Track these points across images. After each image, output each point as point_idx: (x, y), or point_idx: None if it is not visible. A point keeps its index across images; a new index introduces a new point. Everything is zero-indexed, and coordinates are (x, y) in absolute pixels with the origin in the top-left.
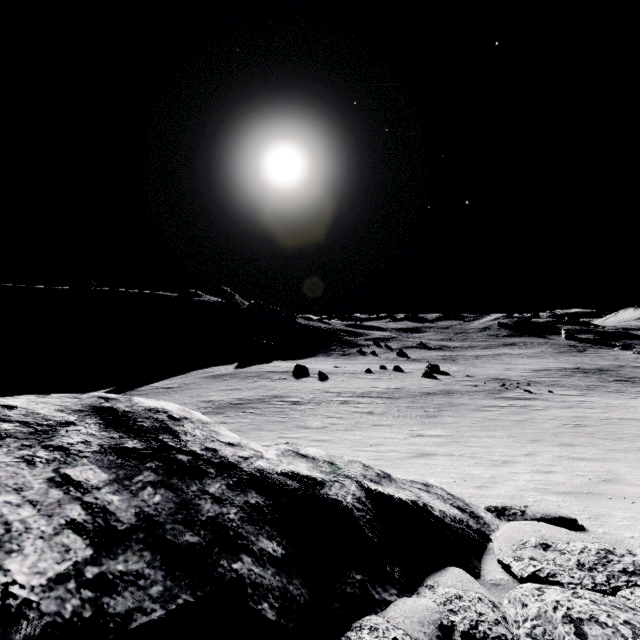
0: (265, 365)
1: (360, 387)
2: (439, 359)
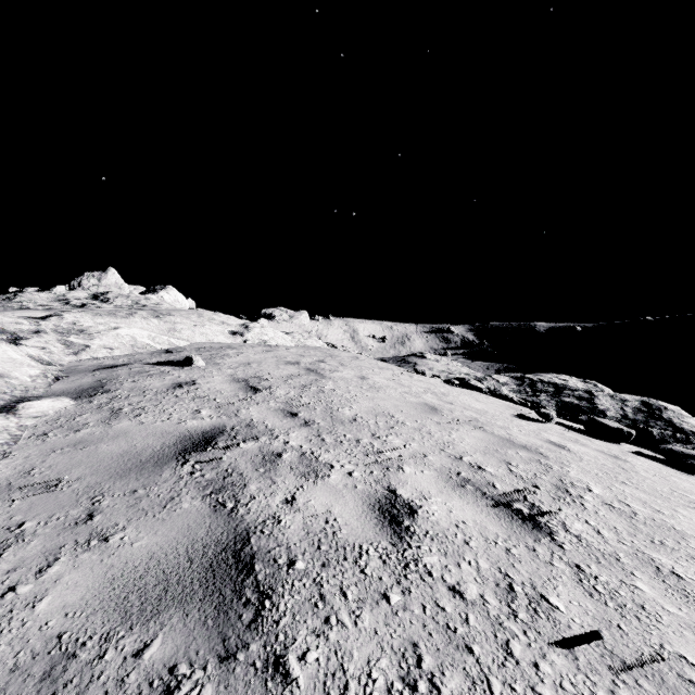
0: None
1: None
2: None
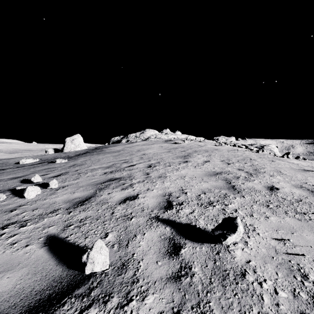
0: None
1: None
2: None
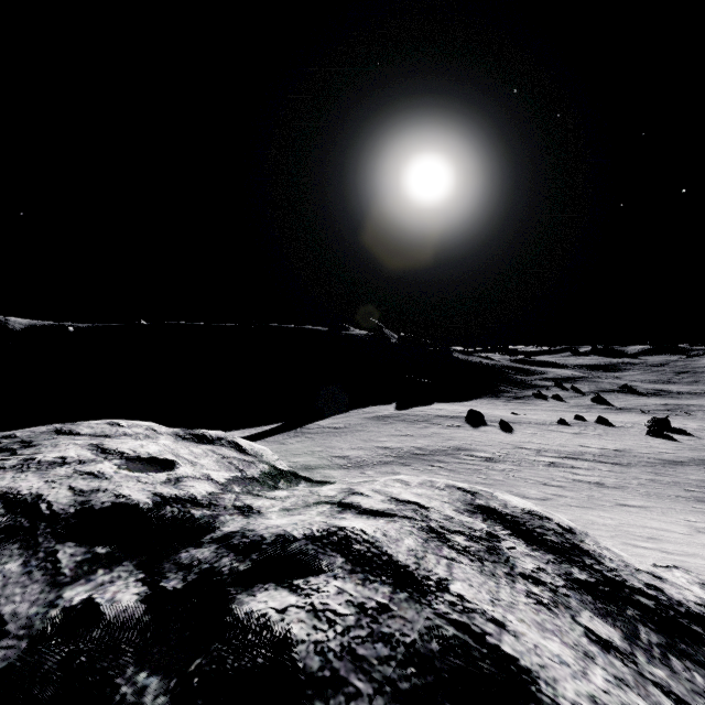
0: (427, 407)
1: (563, 444)
2: (660, 409)
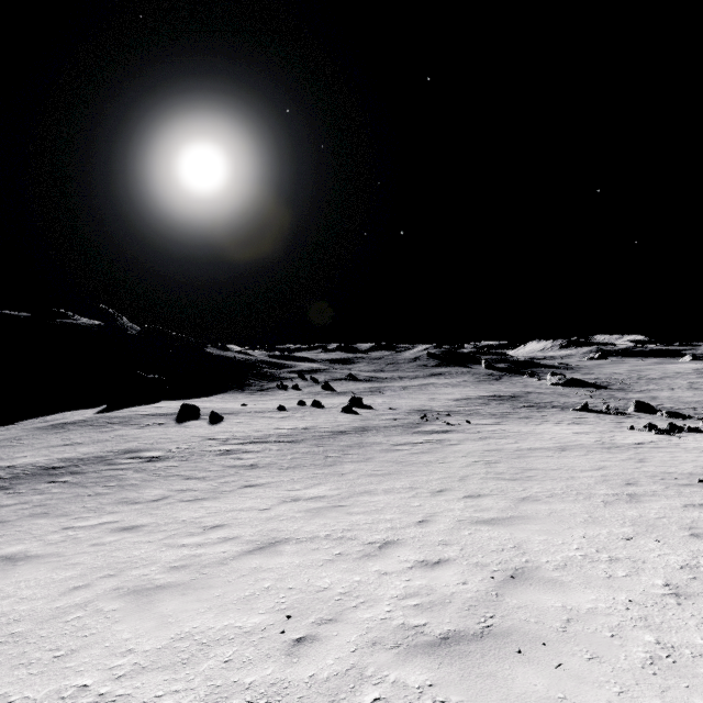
0: (146, 406)
1: (259, 429)
2: (366, 391)
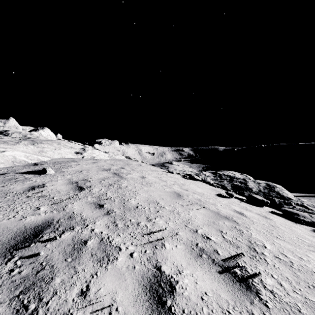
0: None
1: None
2: None
